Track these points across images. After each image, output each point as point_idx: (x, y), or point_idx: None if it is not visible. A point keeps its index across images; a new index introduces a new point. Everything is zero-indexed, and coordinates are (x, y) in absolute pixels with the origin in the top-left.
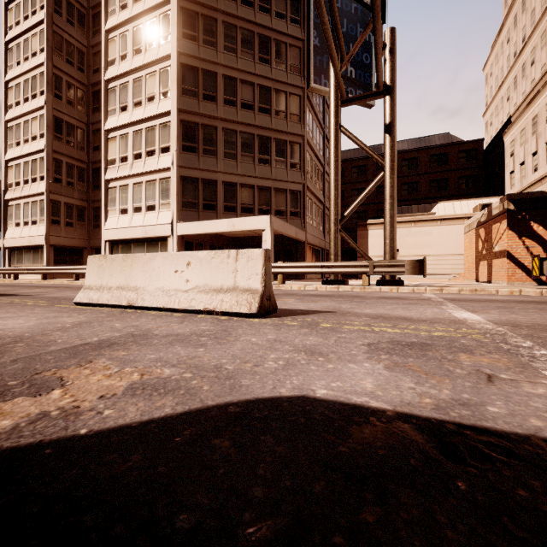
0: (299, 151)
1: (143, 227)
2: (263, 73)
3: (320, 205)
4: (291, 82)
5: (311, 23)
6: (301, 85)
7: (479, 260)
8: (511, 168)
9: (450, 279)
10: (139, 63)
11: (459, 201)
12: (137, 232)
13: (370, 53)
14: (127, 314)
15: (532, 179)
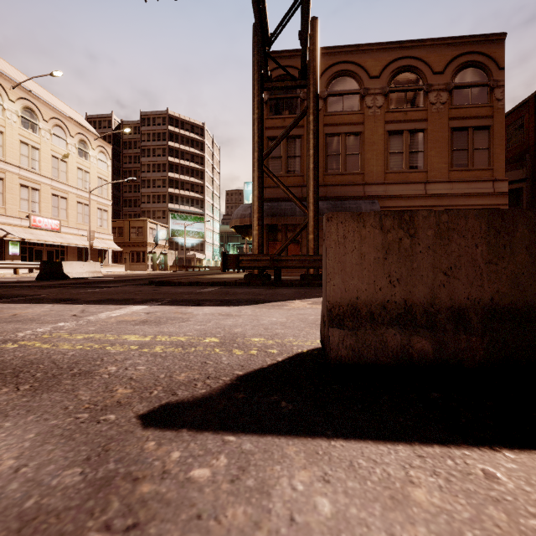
0: None
1: None
2: None
3: None
4: None
5: None
6: None
7: None
8: None
9: None
10: None
11: None
12: None
13: None
14: None
15: None
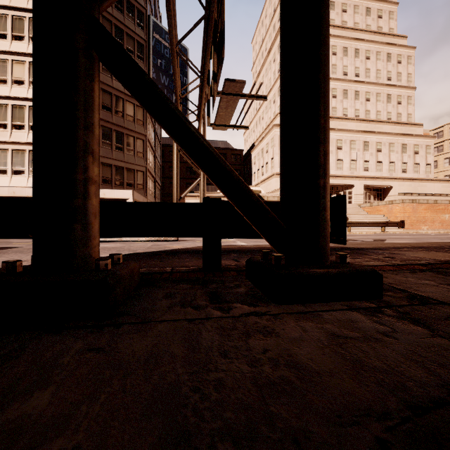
0: (143, 145)
1: (10, 188)
2: (118, 88)
3: (153, 179)
4: None
5: (151, 62)
6: None
7: None
8: (254, 171)
9: None
10: (5, 48)
11: None
12: (2, 191)
13: (186, 91)
14: (127, 243)
15: (261, 179)
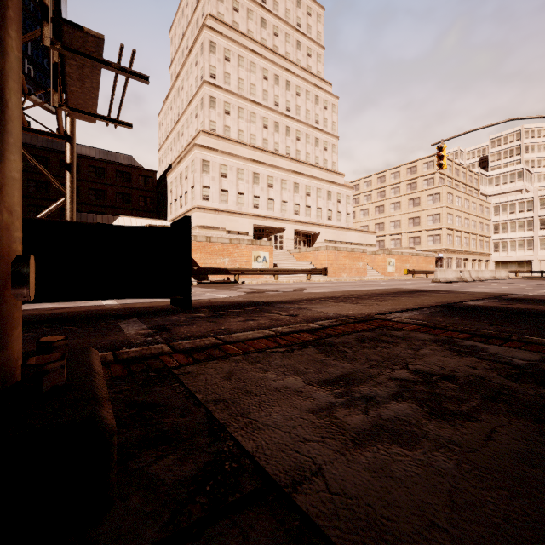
0: None
1: None
2: None
3: None
4: None
5: None
6: None
7: None
8: (171, 201)
9: None
10: None
11: (136, 218)
12: None
13: None
14: None
15: (180, 213)
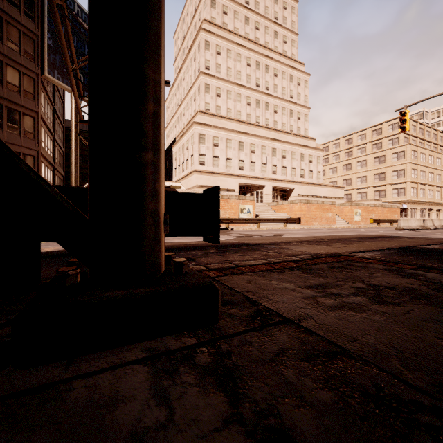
0: (33, 123)
1: None
2: None
3: (50, 167)
4: (25, 64)
5: (45, 25)
6: (35, 70)
7: None
8: (175, 166)
9: None
10: None
11: None
12: None
13: None
14: None
15: (182, 175)
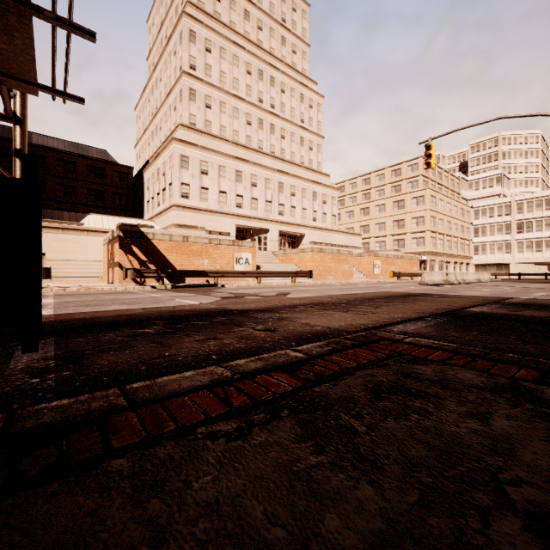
0: None
1: None
2: None
3: None
4: None
5: None
6: None
7: (109, 267)
8: (148, 199)
9: (96, 281)
10: None
11: (108, 216)
12: None
13: None
14: None
15: (157, 211)
